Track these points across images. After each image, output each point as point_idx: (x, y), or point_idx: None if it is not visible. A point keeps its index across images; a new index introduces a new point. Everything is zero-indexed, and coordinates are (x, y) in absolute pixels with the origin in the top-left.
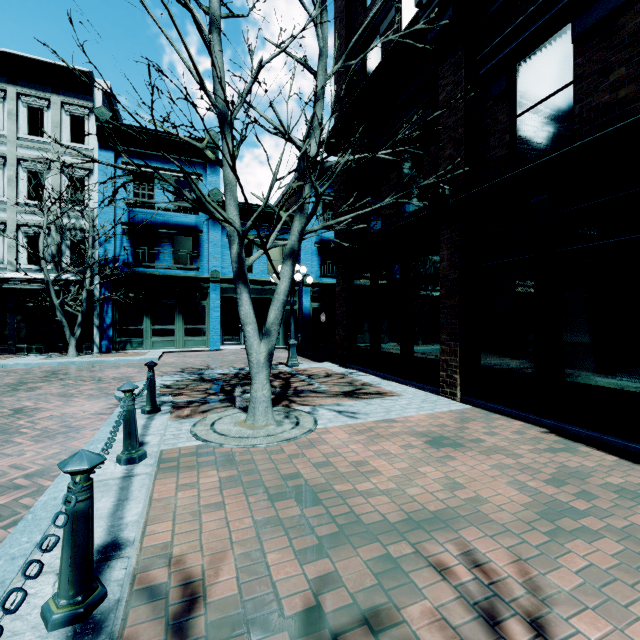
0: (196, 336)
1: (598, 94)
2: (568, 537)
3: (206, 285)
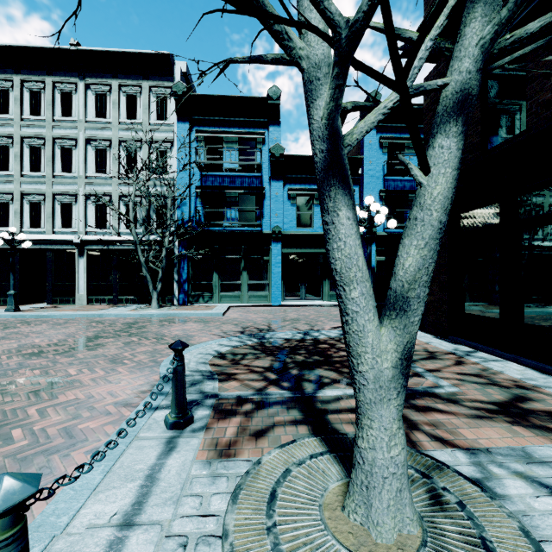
0: (259, 291)
1: None
2: None
3: (268, 241)
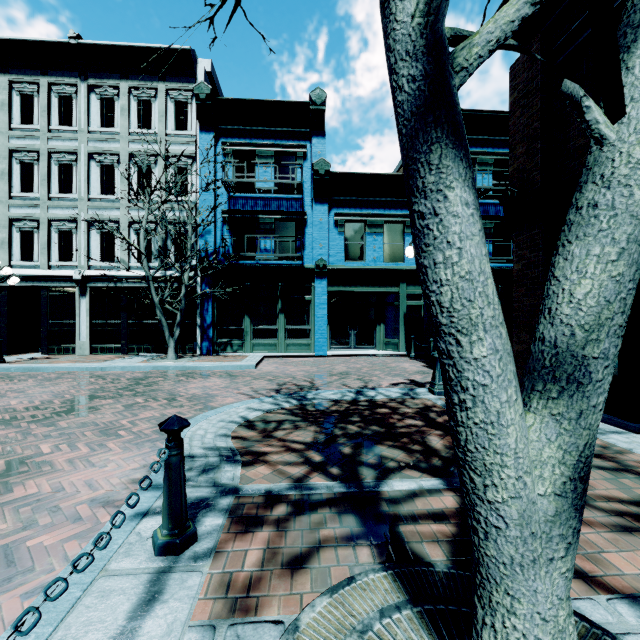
0: (299, 338)
1: None
2: None
3: (310, 277)
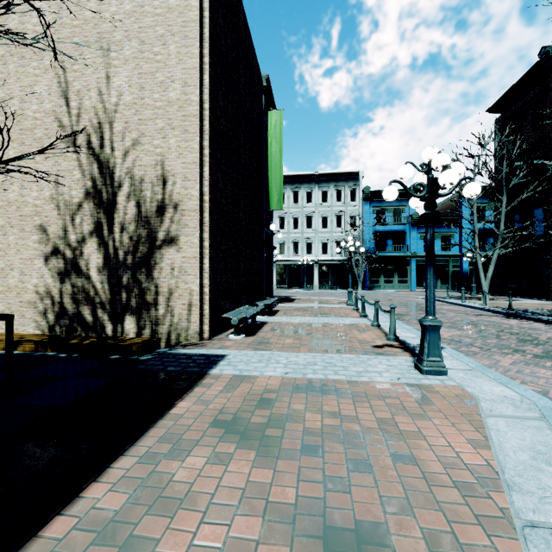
0: (403, 284)
1: None
2: None
3: (408, 259)
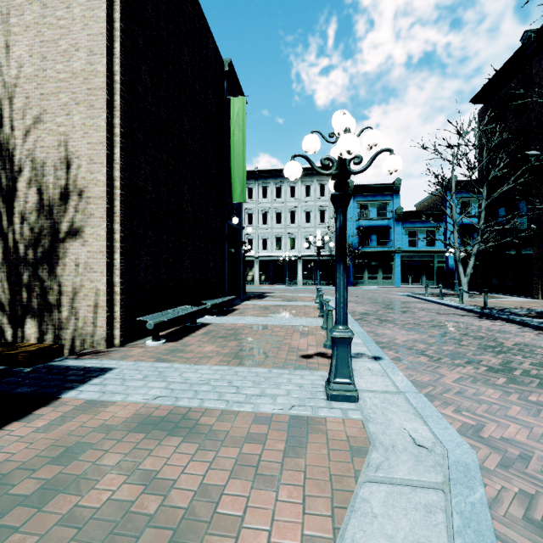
0: (387, 280)
1: None
2: None
3: (393, 254)
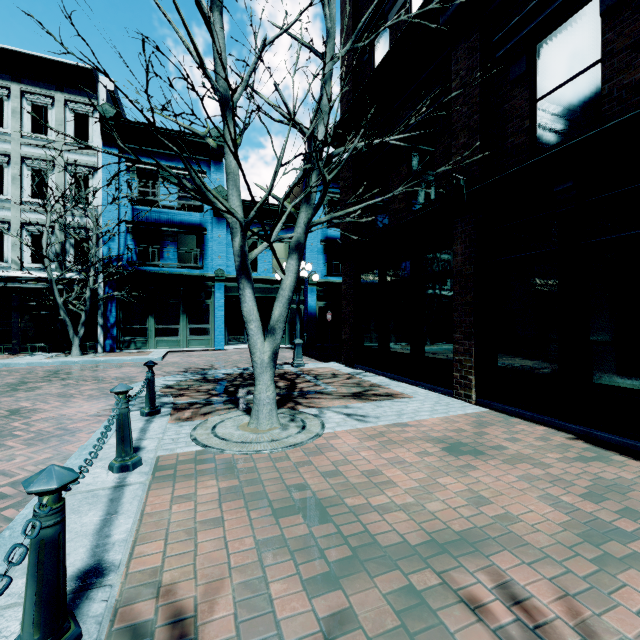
0: (200, 335)
1: (631, 71)
2: (618, 565)
3: (210, 284)
